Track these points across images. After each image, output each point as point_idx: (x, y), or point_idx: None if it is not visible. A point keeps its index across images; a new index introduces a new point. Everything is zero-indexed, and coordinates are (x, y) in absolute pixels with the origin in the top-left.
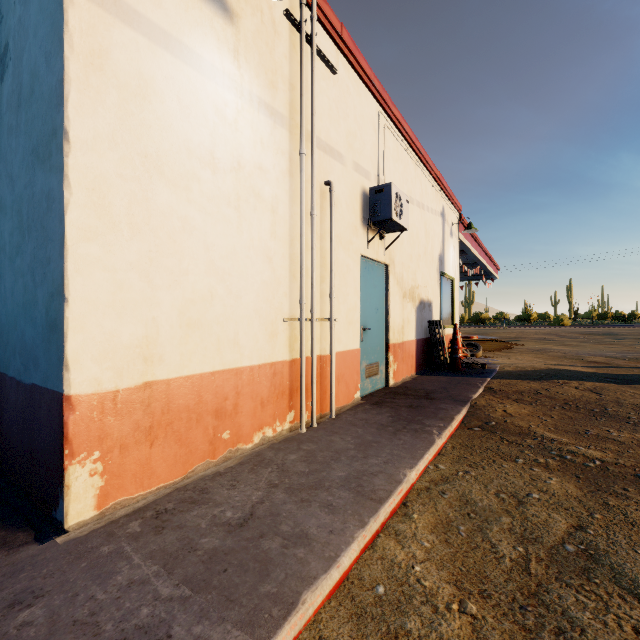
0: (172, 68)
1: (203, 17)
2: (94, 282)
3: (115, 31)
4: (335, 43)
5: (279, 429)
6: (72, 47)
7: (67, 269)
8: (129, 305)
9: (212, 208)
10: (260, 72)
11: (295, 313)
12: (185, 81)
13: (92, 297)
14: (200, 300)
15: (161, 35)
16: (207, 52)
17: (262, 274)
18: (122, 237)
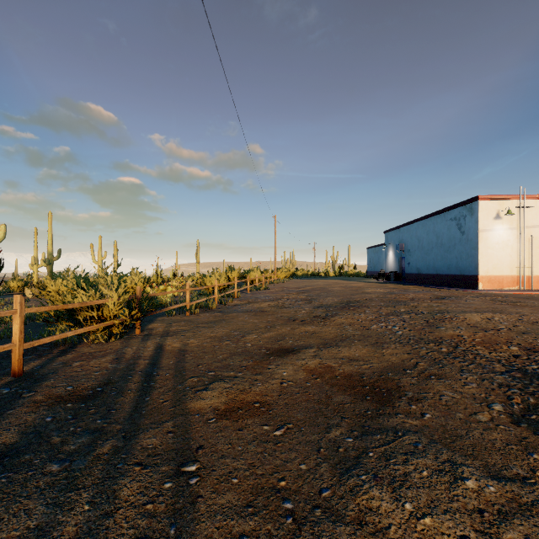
0: (491, 233)
1: (496, 222)
2: (481, 263)
3: (483, 234)
4: (535, 199)
5: (513, 288)
6: (479, 238)
7: (478, 262)
8: (485, 265)
9: (497, 250)
10: (508, 223)
11: (518, 266)
12: (493, 234)
13: (481, 265)
14: (495, 264)
15: (489, 230)
16: (496, 227)
17: (508, 259)
18: (484, 257)
